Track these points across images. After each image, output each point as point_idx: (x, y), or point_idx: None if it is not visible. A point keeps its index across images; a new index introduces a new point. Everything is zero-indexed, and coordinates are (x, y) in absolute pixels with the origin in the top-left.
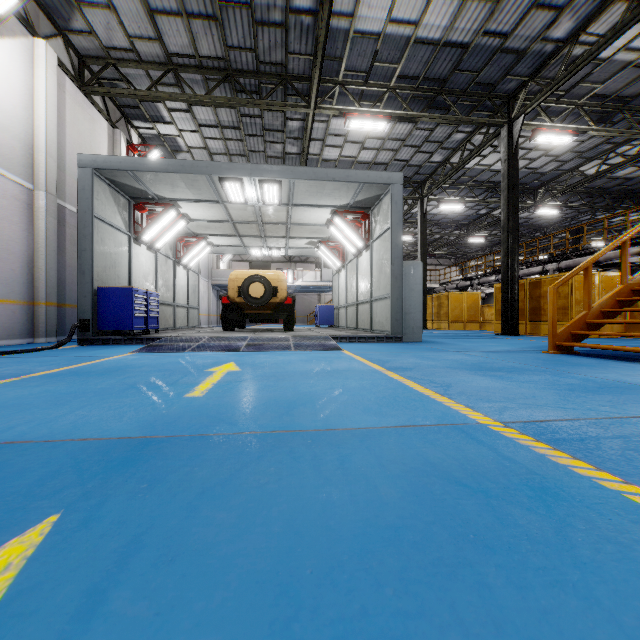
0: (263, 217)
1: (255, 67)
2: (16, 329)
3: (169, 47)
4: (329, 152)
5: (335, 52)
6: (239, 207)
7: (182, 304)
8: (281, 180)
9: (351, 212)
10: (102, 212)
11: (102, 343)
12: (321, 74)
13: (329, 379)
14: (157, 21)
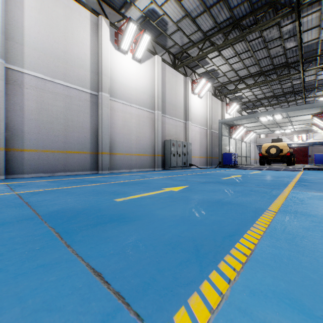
0: (277, 122)
1: (273, 67)
2: (204, 164)
3: (240, 75)
4: (321, 76)
5: (312, 48)
6: (266, 121)
7: (244, 156)
8: (281, 113)
9: (322, 114)
10: (223, 133)
11: (224, 167)
12: (302, 63)
13: (279, 174)
14: (237, 72)
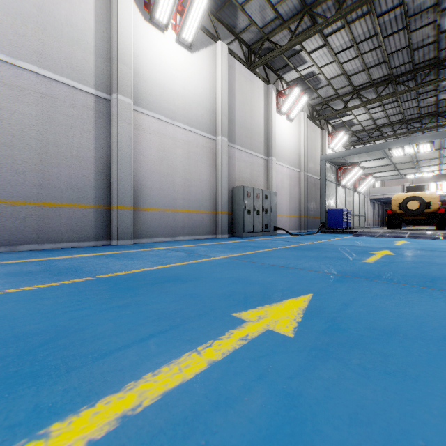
0: (417, 158)
1: (411, 68)
2: (296, 226)
3: (355, 84)
4: None
5: None
6: (399, 157)
7: (356, 214)
8: (432, 140)
9: None
10: (327, 177)
11: (329, 233)
12: None
13: None
14: (350, 78)
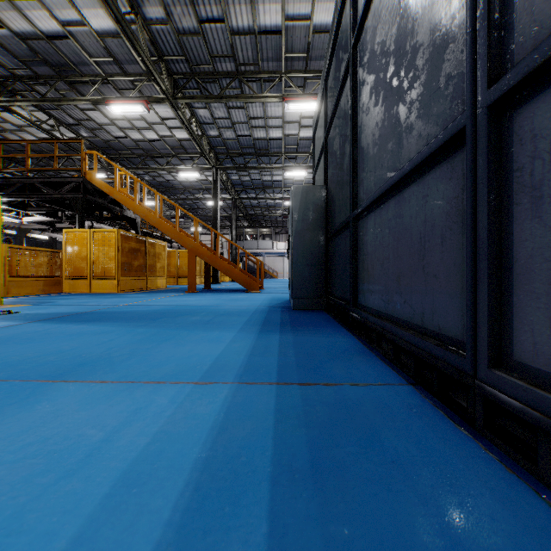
0: None
1: None
2: None
3: None
4: None
5: None
6: None
7: None
8: None
9: None
10: None
11: None
12: None
13: None
14: None
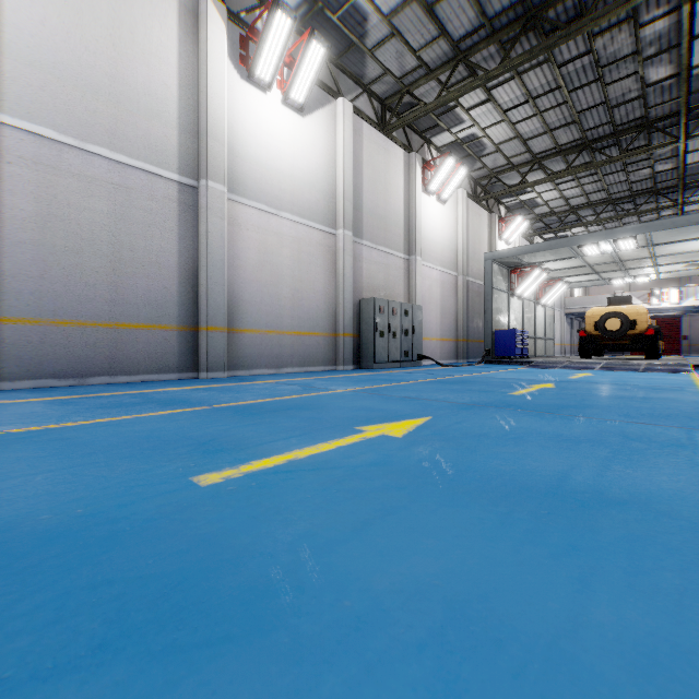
0: (621, 257)
1: (612, 130)
2: (451, 354)
3: (535, 151)
4: None
5: None
6: (595, 256)
7: (540, 336)
8: (635, 235)
9: None
10: (495, 283)
11: (497, 363)
12: (686, 118)
13: (645, 379)
14: (528, 143)
